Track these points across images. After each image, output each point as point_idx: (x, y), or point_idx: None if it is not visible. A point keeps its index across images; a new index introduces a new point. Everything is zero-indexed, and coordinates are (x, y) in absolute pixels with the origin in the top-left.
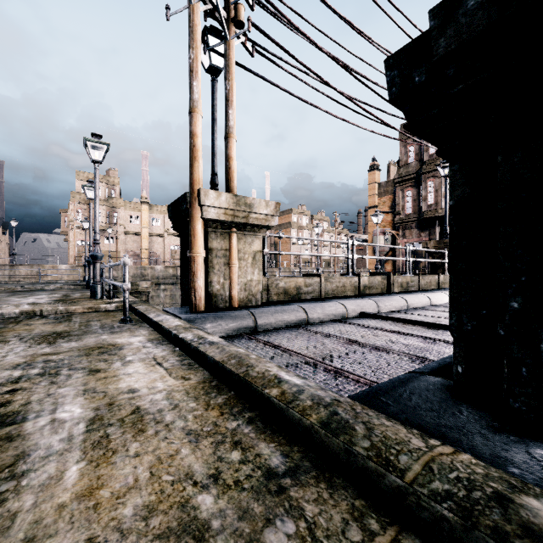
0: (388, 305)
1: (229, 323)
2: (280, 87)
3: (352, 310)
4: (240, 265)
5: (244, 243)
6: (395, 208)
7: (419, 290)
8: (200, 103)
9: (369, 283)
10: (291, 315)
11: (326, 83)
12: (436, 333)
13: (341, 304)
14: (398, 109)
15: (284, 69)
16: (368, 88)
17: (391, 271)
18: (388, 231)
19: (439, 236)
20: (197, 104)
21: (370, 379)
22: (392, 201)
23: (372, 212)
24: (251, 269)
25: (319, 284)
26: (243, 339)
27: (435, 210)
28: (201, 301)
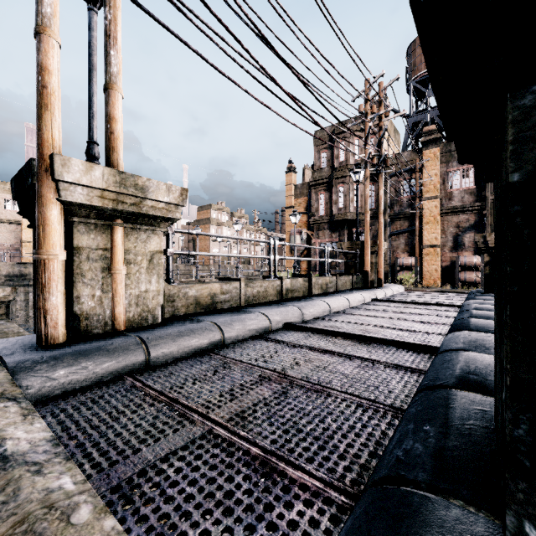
0: (312, 312)
1: (102, 363)
2: (190, 46)
3: (276, 321)
4: (129, 270)
5: (136, 240)
6: (310, 209)
7: (337, 291)
8: (56, 22)
9: (291, 286)
10: (201, 337)
11: (246, 51)
12: (371, 350)
13: (264, 314)
14: (320, 103)
15: (195, 24)
16: (292, 72)
17: (306, 269)
18: (304, 231)
19: (347, 237)
20: (49, 23)
21: (320, 476)
22: (307, 203)
23: (289, 212)
24: (146, 276)
25: (238, 290)
26: (121, 390)
27: (344, 214)
28: (58, 328)
